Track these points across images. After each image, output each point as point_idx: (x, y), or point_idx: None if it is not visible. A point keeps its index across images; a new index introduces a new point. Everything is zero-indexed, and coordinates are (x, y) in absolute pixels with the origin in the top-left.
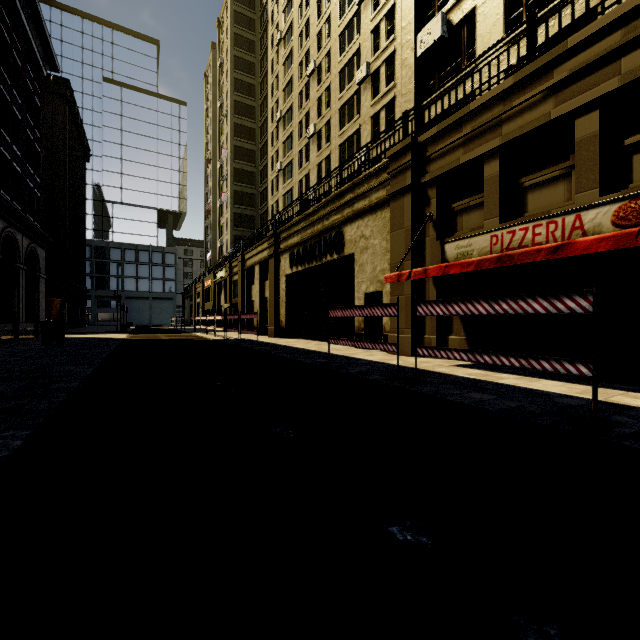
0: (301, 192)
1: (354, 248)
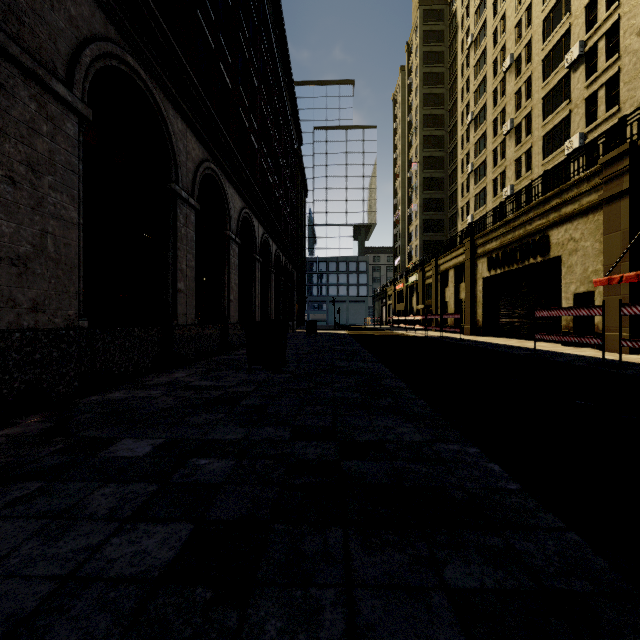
0: (495, 190)
1: (561, 251)
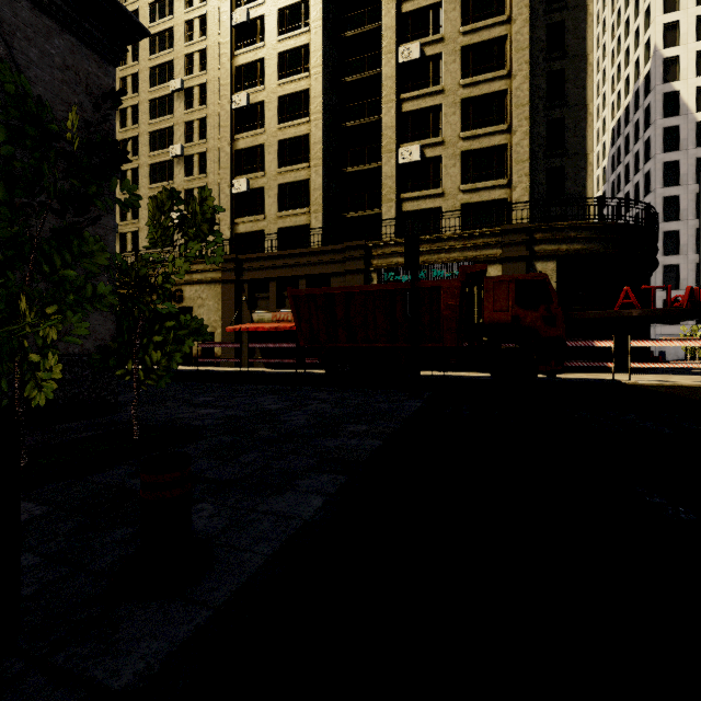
0: None
1: (193, 303)
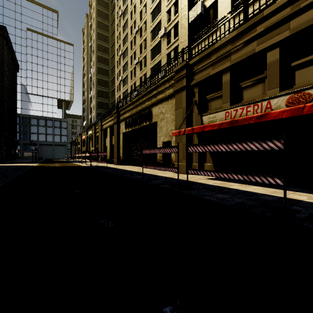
0: (132, 91)
1: (157, 119)
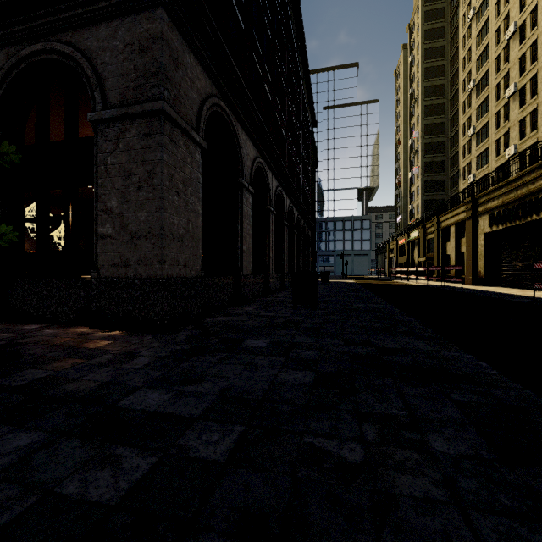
0: (498, 150)
1: None
